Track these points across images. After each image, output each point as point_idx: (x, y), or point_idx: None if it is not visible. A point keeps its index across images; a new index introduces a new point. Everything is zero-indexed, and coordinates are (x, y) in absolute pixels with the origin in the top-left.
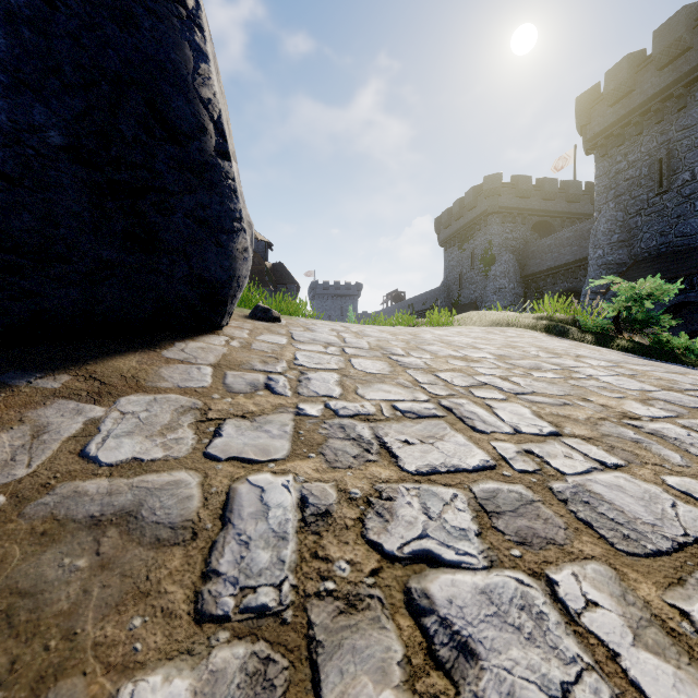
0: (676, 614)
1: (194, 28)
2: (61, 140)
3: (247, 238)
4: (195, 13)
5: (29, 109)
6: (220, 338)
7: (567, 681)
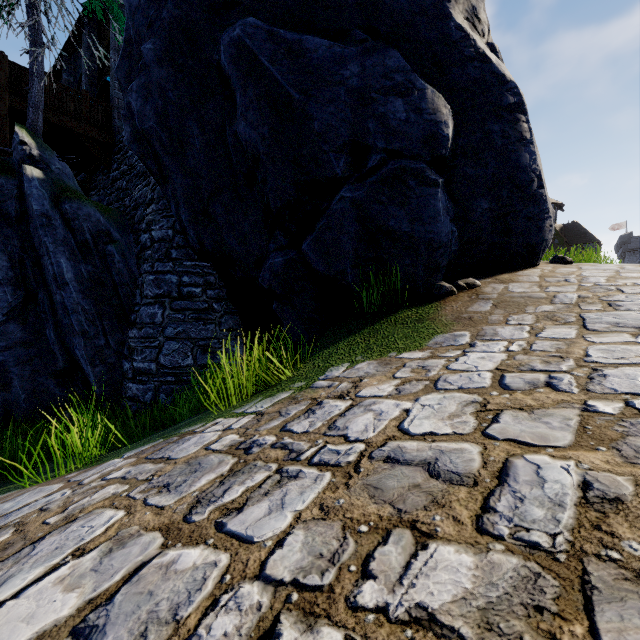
0: None
1: (529, 145)
2: (486, 206)
3: (551, 220)
4: (530, 139)
5: (479, 201)
6: (537, 270)
7: None
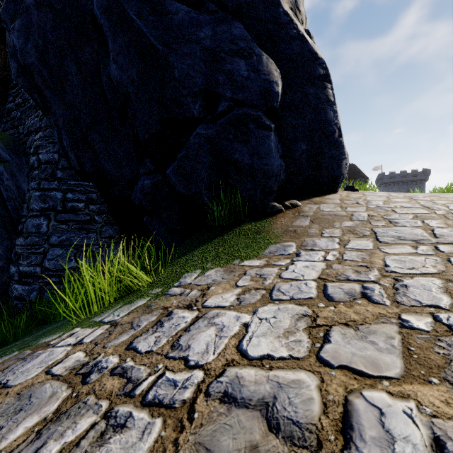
0: (451, 223)
1: (333, 106)
2: (304, 148)
3: (346, 160)
4: (333, 101)
5: (300, 144)
6: (337, 195)
7: (414, 225)
